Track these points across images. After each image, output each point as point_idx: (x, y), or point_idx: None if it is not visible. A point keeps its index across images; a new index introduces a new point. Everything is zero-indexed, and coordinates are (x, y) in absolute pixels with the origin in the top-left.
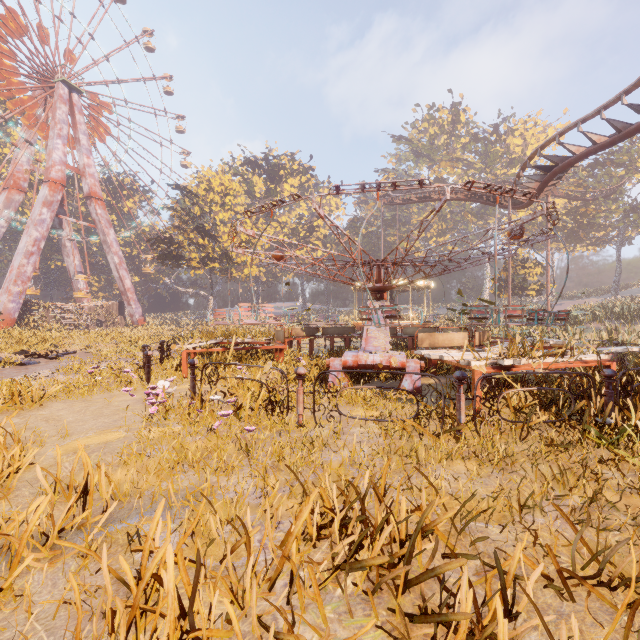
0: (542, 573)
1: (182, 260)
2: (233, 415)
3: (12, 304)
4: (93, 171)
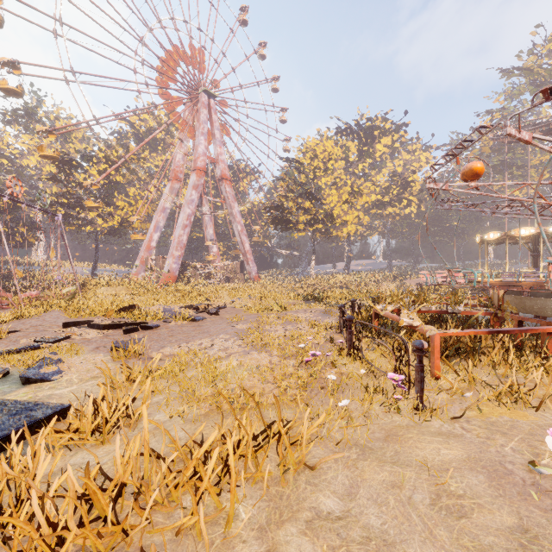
0: None
1: (290, 224)
2: None
3: (175, 265)
4: (223, 158)
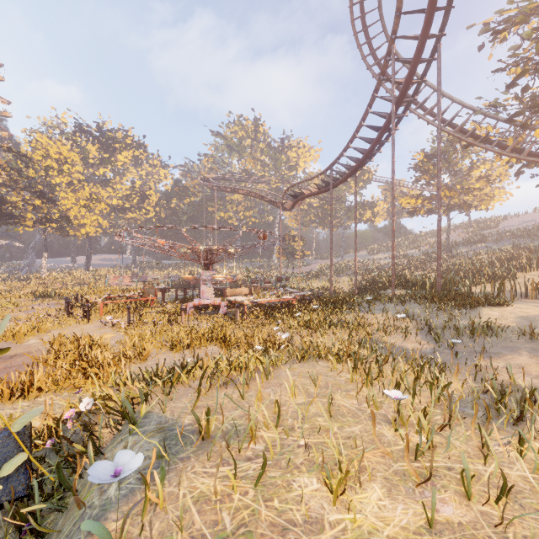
0: (244, 338)
1: (14, 218)
2: (154, 326)
3: None
4: None
